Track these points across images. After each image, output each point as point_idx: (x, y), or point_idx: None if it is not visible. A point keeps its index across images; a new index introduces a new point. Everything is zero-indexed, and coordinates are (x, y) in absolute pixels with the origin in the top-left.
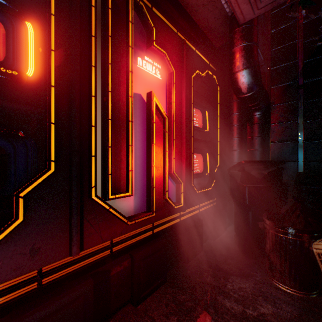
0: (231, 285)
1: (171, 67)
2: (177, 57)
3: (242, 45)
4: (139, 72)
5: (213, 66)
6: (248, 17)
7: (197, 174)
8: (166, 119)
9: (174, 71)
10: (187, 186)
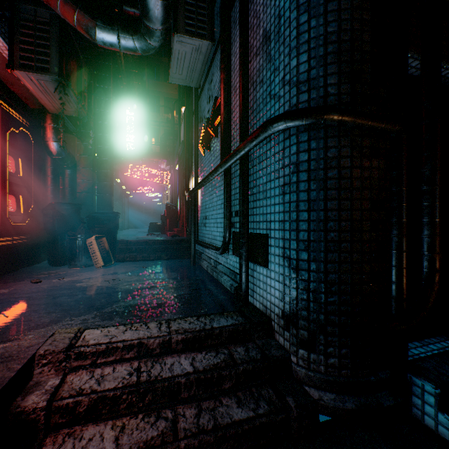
0: (43, 273)
1: None
2: None
3: (53, 125)
4: None
5: (28, 121)
6: (56, 112)
7: (11, 212)
8: None
9: None
10: (3, 218)
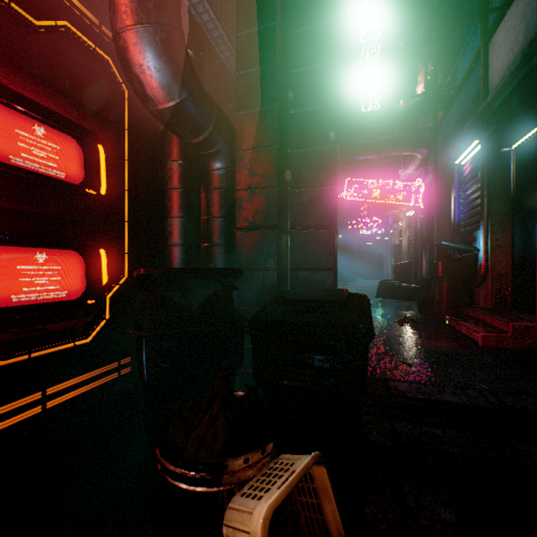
0: None
1: None
2: None
3: None
4: None
5: None
6: None
7: (45, 306)
8: None
9: None
10: None
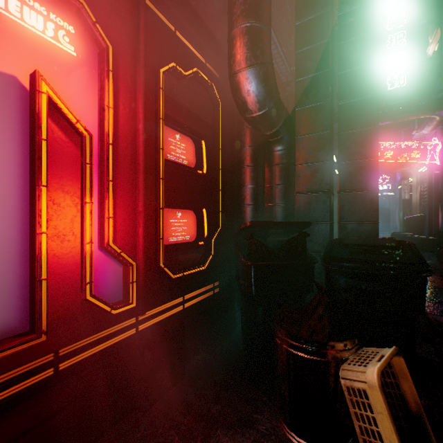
0: None
1: (102, 37)
2: (123, 24)
3: (244, 26)
4: (11, 28)
5: (214, 69)
6: None
7: (182, 245)
8: (85, 137)
9: (112, 47)
10: (151, 268)
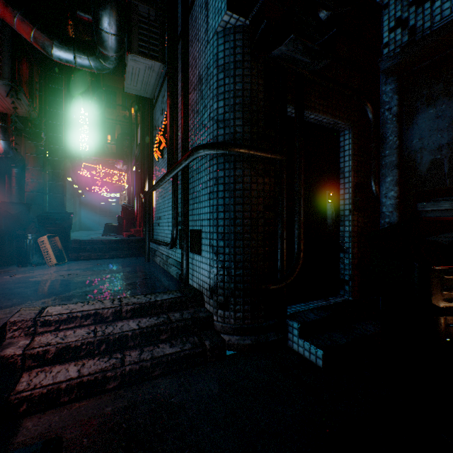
0: None
1: None
2: None
3: None
4: None
5: None
6: (4, 112)
7: None
8: None
9: None
10: None
